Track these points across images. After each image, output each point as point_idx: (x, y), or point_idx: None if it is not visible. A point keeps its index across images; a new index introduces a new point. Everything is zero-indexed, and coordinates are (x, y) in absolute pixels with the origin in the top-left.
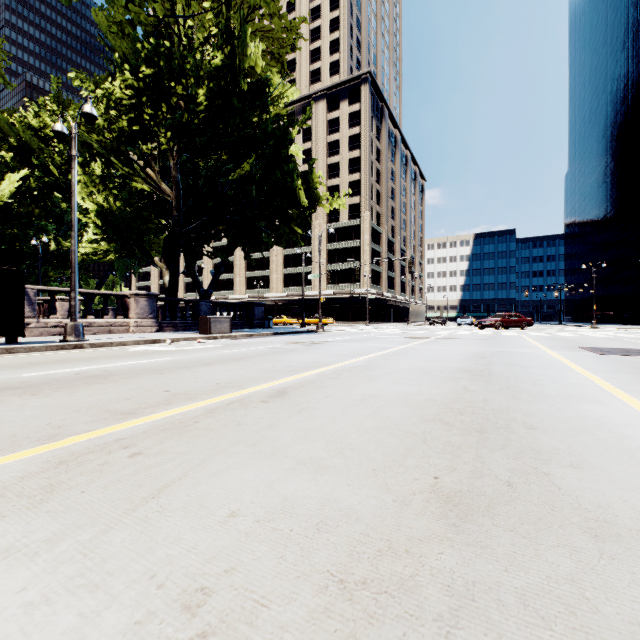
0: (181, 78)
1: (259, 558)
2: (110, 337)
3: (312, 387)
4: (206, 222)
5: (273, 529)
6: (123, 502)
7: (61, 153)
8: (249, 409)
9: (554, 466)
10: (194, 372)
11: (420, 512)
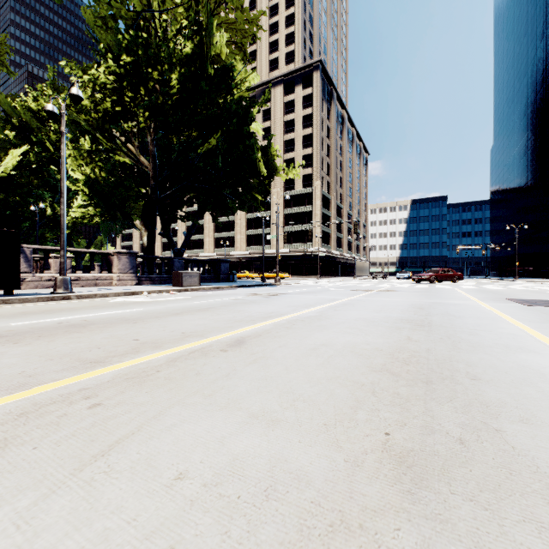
0: (157, 65)
1: (202, 534)
2: (95, 289)
3: (268, 336)
4: (179, 190)
5: (220, 495)
6: (72, 460)
7: (56, 132)
8: (209, 358)
9: (504, 421)
10: (163, 322)
11: (373, 475)
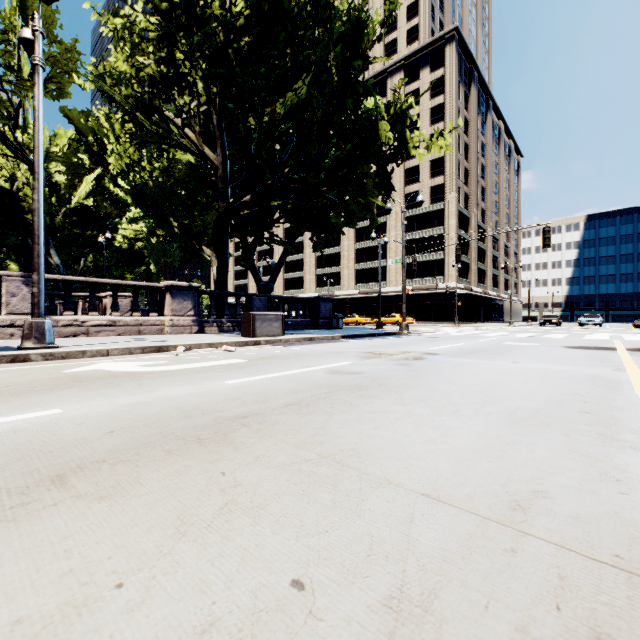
0: None
1: None
2: (117, 340)
3: None
4: (258, 194)
5: None
6: None
7: None
8: None
9: None
10: None
11: None
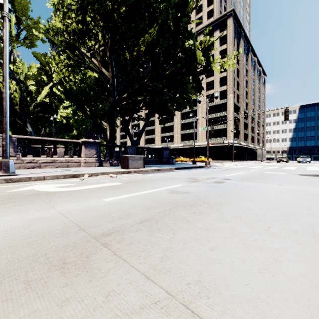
0: None
1: None
2: (53, 171)
3: None
4: (130, 93)
5: None
6: None
7: None
8: None
9: None
10: None
11: None
